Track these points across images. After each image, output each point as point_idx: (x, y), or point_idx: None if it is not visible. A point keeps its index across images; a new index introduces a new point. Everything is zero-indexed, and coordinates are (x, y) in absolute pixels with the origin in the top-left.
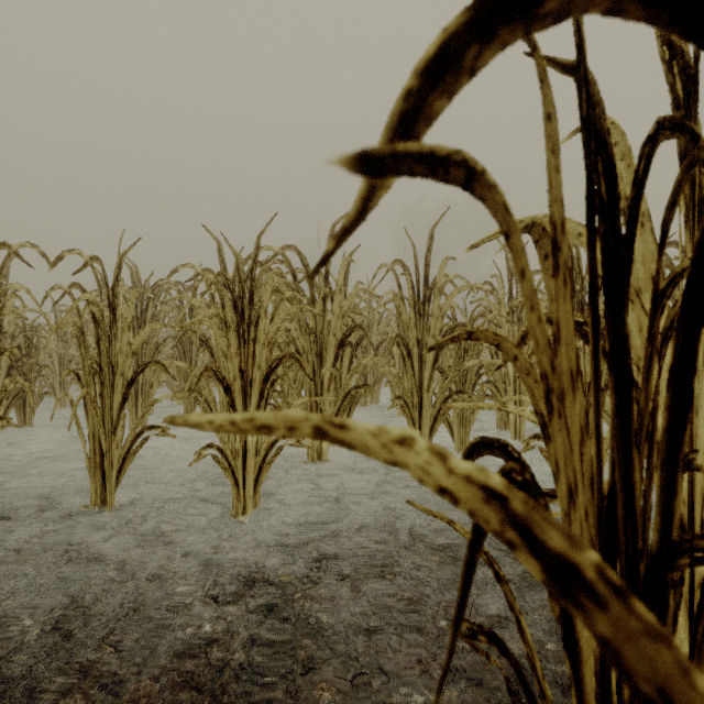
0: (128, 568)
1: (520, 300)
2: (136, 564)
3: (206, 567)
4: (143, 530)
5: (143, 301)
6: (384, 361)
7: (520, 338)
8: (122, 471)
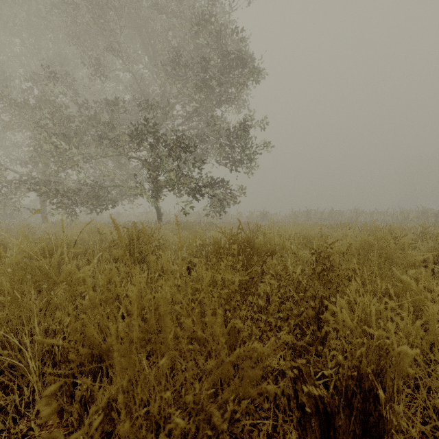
0: None
1: None
2: None
3: None
4: None
5: None
6: None
7: None
8: None
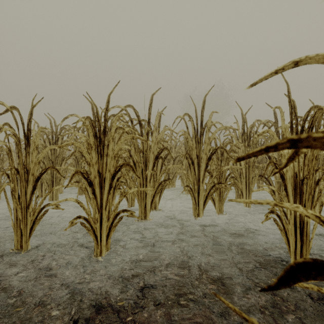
0: (24, 295)
1: (263, 131)
2: (30, 292)
3: (73, 294)
4: (41, 266)
5: (56, 136)
6: (179, 166)
7: (294, 151)
8: (33, 229)
